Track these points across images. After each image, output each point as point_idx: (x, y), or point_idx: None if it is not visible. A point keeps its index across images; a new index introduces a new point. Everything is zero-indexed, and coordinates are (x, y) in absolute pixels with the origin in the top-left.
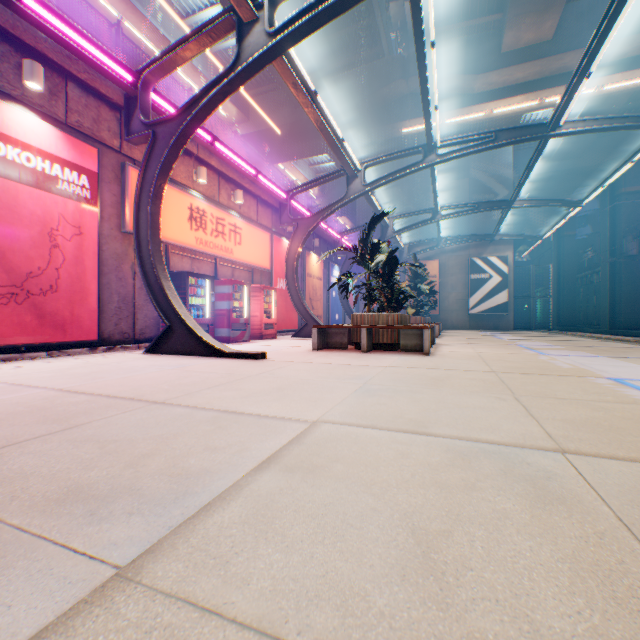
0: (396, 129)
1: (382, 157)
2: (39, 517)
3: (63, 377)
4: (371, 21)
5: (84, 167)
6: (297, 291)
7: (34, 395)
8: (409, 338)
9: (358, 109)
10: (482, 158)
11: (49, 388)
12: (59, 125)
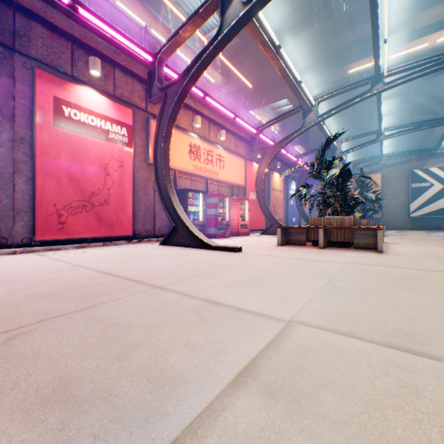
0: (343, 71)
1: (333, 92)
2: (17, 422)
3: (105, 261)
4: None
5: (124, 122)
6: (264, 201)
7: (82, 274)
8: (361, 237)
9: (311, 60)
10: (422, 84)
11: (94, 269)
12: (110, 97)
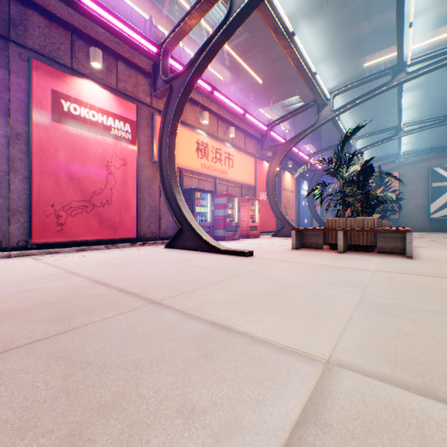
0: (358, 64)
1: (349, 84)
2: None
3: (102, 266)
4: None
5: (127, 118)
6: (275, 201)
7: (71, 284)
8: (386, 241)
9: (324, 54)
10: (444, 77)
11: (86, 277)
12: (112, 91)
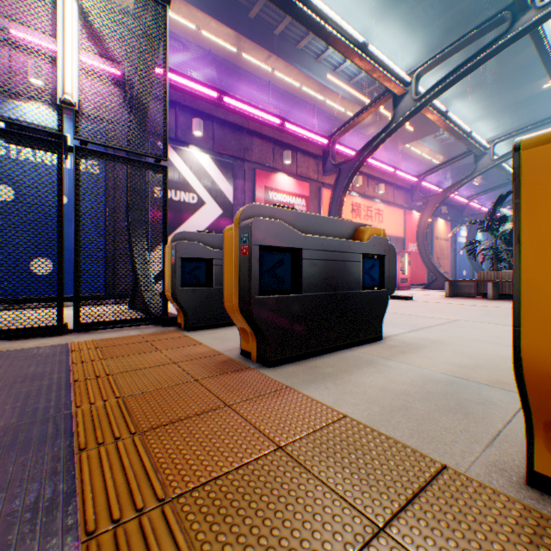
0: (534, 87)
1: (512, 132)
2: None
3: None
4: (501, 4)
5: (303, 195)
6: (426, 253)
7: None
8: None
9: (487, 82)
10: None
11: None
12: (293, 176)
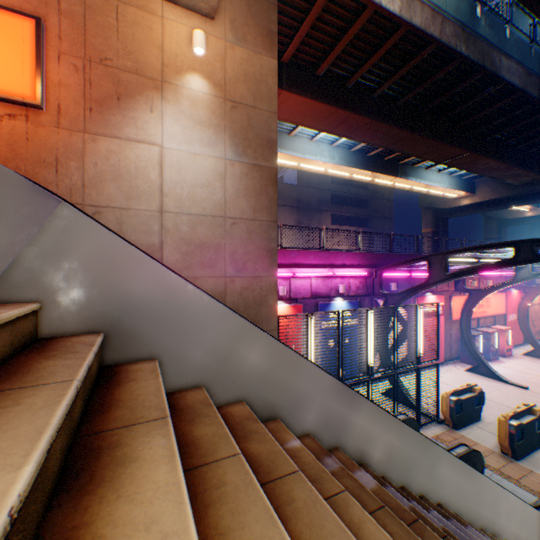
0: None
1: None
2: None
3: None
4: None
5: (439, 303)
6: (525, 328)
7: None
8: None
9: None
10: None
11: None
12: (433, 292)
